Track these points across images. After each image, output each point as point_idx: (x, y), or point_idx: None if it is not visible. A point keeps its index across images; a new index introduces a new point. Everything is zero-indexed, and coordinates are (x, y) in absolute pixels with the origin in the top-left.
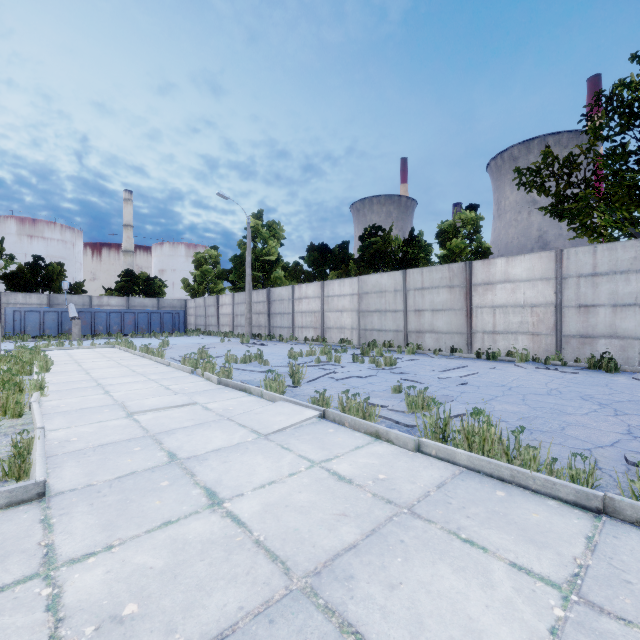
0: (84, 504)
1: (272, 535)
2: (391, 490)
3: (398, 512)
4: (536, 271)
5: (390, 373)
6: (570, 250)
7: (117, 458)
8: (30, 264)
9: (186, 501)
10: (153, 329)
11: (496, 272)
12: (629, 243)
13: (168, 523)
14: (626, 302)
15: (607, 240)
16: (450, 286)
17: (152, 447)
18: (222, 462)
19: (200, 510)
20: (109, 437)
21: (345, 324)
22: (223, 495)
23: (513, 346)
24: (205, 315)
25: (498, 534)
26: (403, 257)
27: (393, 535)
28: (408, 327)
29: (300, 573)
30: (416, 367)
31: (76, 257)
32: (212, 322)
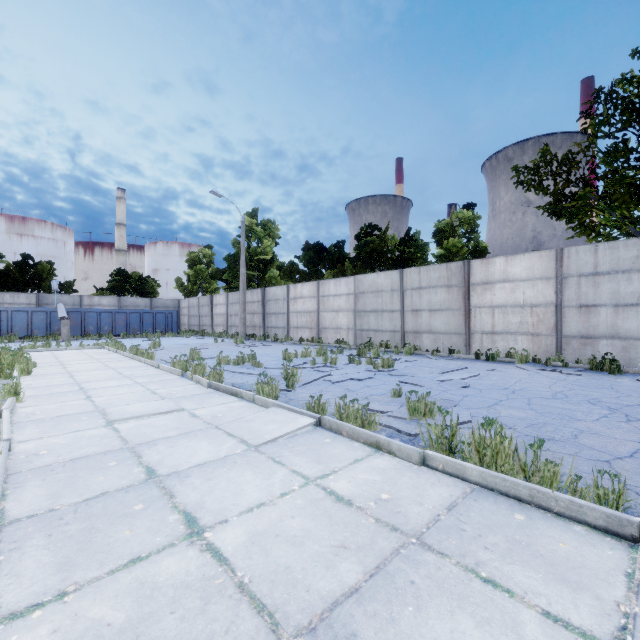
0: (41, 535)
1: (259, 575)
2: (396, 514)
3: (405, 542)
4: (536, 270)
5: (388, 375)
6: (571, 249)
7: (88, 475)
8: (18, 263)
9: (161, 530)
10: (145, 329)
11: (495, 271)
12: (631, 242)
13: (137, 560)
14: (628, 302)
15: (606, 239)
16: (448, 286)
17: (129, 461)
18: (206, 479)
19: (176, 542)
20: (83, 450)
21: (341, 324)
22: (204, 522)
23: (512, 347)
24: (199, 315)
25: (523, 571)
26: (399, 256)
27: (401, 574)
28: (405, 327)
29: (291, 630)
30: (415, 369)
31: (67, 256)
32: (206, 322)
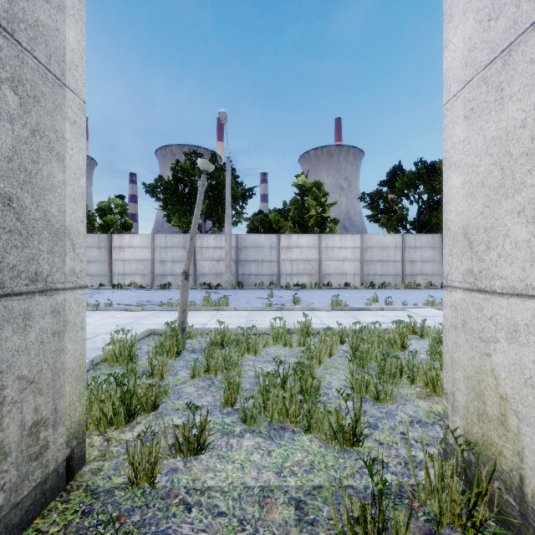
0: None
1: None
2: None
3: None
4: (144, 243)
5: None
6: (157, 235)
7: None
8: None
9: None
10: None
11: (125, 242)
12: (177, 235)
13: None
14: (176, 260)
15: (184, 229)
16: (99, 247)
17: None
18: None
19: None
20: None
21: None
22: None
23: (133, 281)
24: None
25: None
26: None
27: None
28: None
29: None
30: None
31: None
32: None
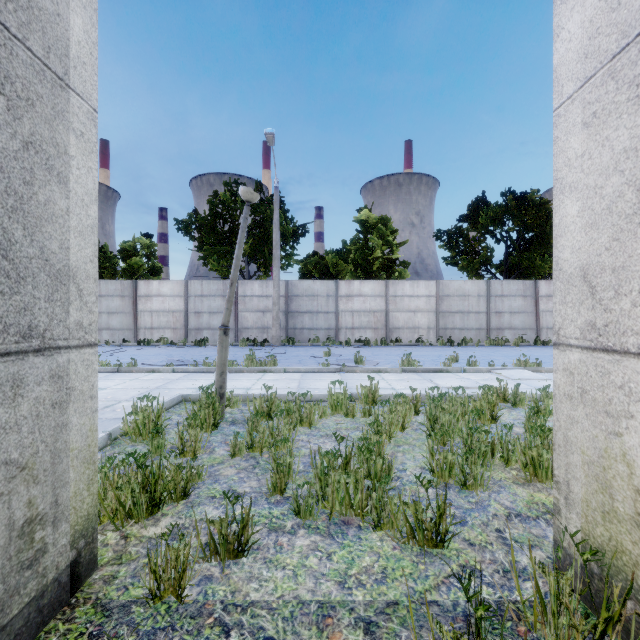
0: None
1: None
2: None
3: None
4: (175, 291)
5: None
6: (192, 281)
7: None
8: None
9: None
10: None
11: (153, 289)
12: (216, 281)
13: None
14: (214, 311)
15: (224, 274)
16: (122, 296)
17: None
18: None
19: None
20: None
21: None
22: None
23: (162, 336)
24: None
25: None
26: None
27: None
28: None
29: None
30: None
31: None
32: None
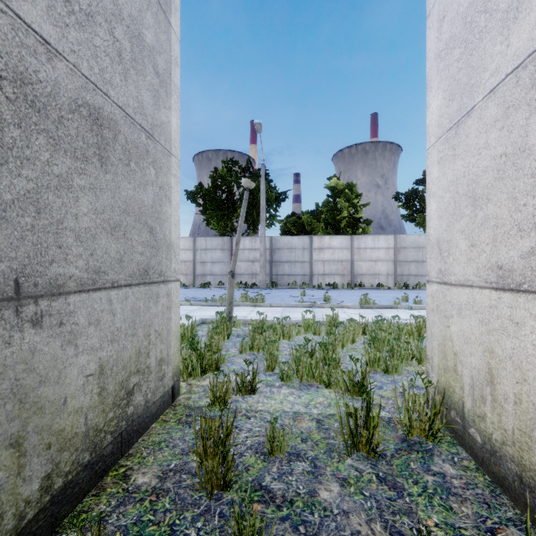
0: None
1: None
2: None
3: None
4: (186, 246)
5: None
6: (198, 238)
7: None
8: None
9: None
10: None
11: None
12: (216, 238)
13: None
14: (215, 261)
15: (222, 232)
16: None
17: None
18: None
19: None
20: None
21: None
22: None
23: None
24: None
25: None
26: None
27: None
28: None
29: None
30: None
31: None
32: None
